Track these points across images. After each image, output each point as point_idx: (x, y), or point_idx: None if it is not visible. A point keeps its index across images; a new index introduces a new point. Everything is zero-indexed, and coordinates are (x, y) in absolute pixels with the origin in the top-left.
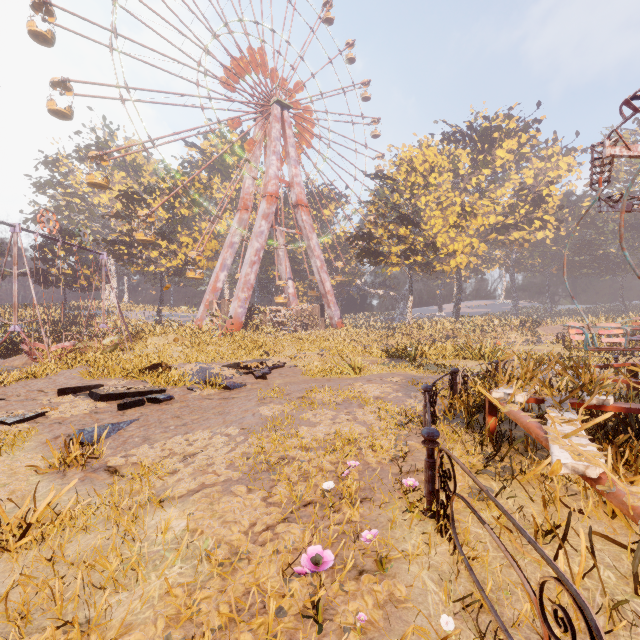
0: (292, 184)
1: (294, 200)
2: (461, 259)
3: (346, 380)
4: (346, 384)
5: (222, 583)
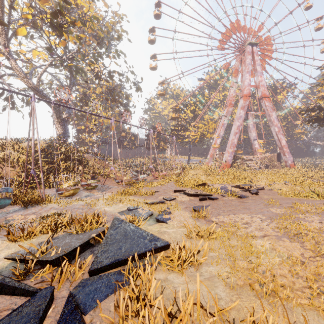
0: (258, 86)
1: (260, 95)
2: None
3: (314, 201)
4: (317, 203)
5: (302, 268)
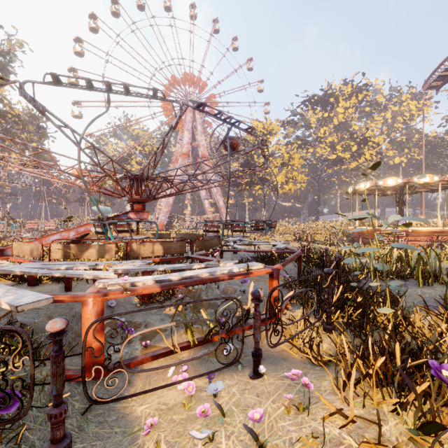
0: (199, 145)
1: (200, 155)
2: (290, 185)
3: None
4: None
5: None
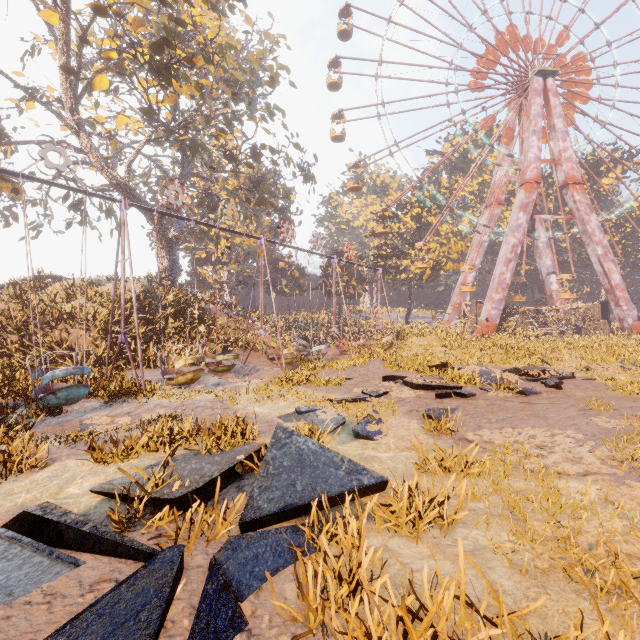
0: (558, 161)
1: (561, 180)
2: None
3: None
4: None
5: None
